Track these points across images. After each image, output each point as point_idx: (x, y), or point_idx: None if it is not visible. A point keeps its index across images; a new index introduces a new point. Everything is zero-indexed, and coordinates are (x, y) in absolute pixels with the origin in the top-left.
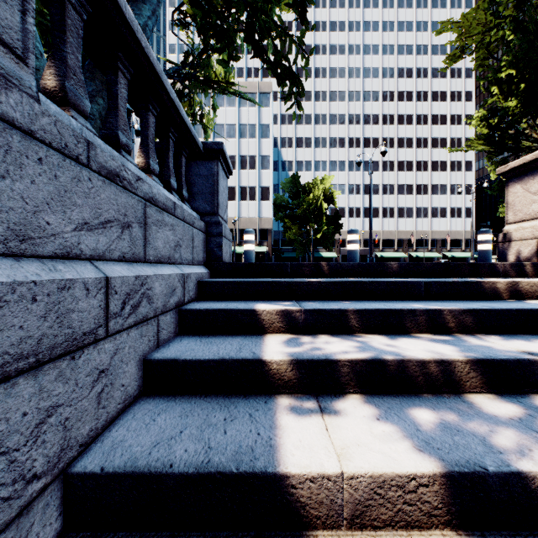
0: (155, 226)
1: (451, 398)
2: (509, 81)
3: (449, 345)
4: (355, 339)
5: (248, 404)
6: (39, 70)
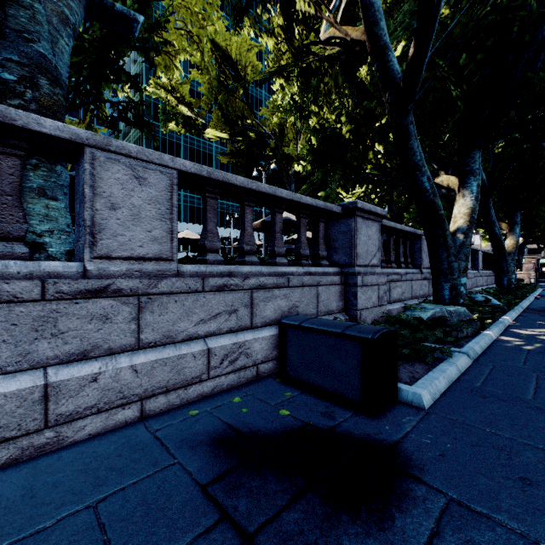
0: None
1: None
2: None
3: None
4: None
5: (544, 280)
6: (519, 256)
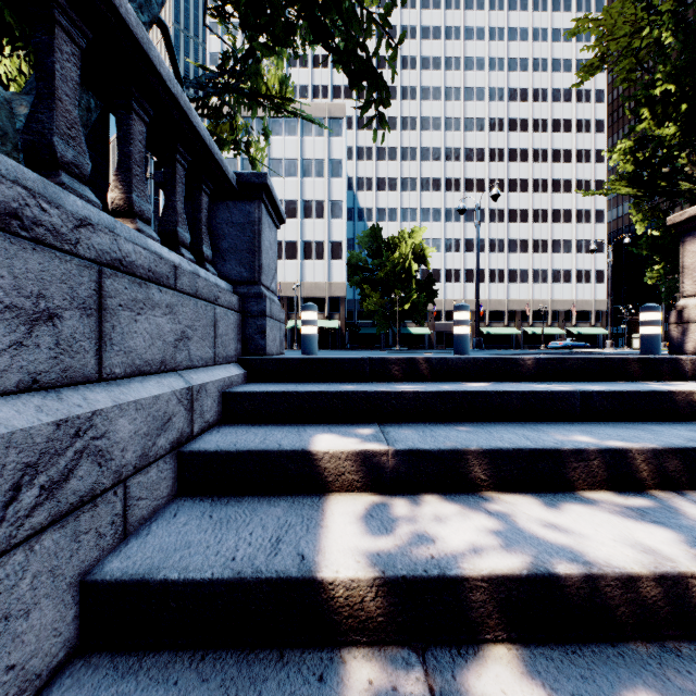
0: (127, 311)
1: (686, 654)
2: (665, 101)
3: (653, 524)
4: (483, 507)
5: (285, 687)
6: None
